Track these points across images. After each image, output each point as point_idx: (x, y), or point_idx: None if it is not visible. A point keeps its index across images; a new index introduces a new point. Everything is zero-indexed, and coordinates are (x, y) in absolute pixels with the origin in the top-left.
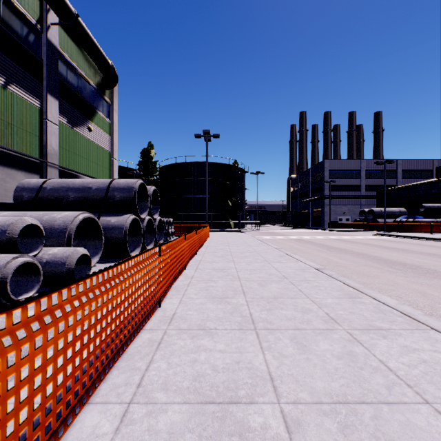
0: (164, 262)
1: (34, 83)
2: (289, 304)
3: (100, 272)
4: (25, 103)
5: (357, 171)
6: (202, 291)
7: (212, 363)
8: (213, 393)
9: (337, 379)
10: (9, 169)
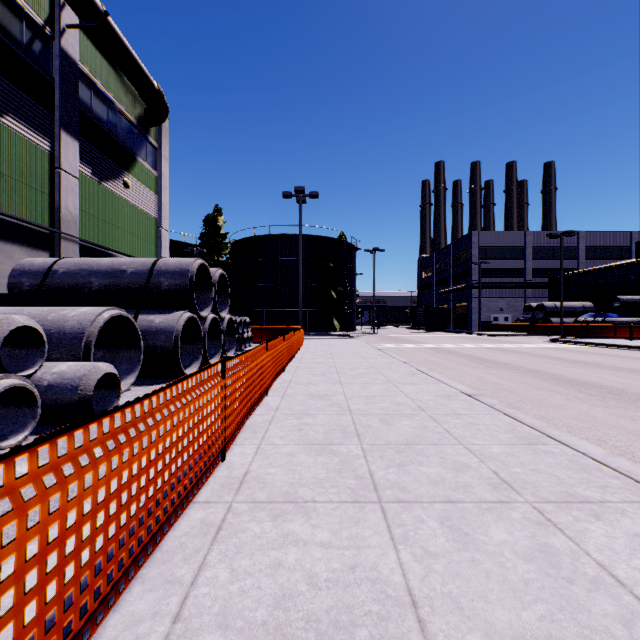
0: (231, 387)
1: (40, 115)
2: (431, 456)
3: (107, 415)
4: (26, 143)
5: (520, 248)
6: (292, 432)
7: (308, 570)
8: (309, 636)
9: (532, 604)
10: (2, 243)
